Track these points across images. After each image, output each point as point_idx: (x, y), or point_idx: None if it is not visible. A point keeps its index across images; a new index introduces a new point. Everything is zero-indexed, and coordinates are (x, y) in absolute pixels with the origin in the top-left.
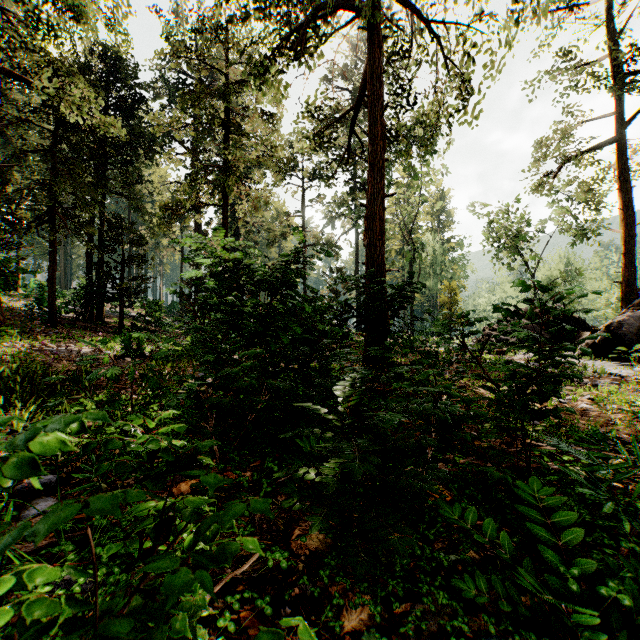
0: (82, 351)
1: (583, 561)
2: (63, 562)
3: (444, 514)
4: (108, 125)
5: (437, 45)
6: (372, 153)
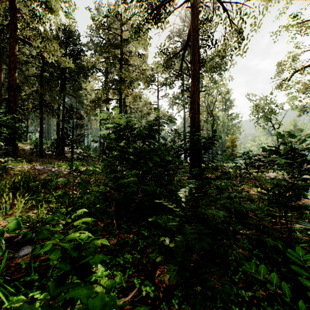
0: (53, 169)
1: None
2: (33, 285)
3: (246, 269)
4: (66, 62)
5: (227, 14)
6: (193, 70)
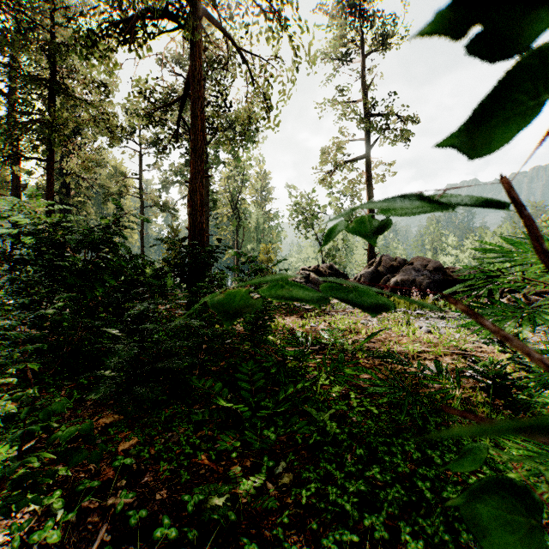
0: None
1: (261, 394)
2: None
3: (192, 384)
4: None
5: (247, 67)
6: (194, 140)
